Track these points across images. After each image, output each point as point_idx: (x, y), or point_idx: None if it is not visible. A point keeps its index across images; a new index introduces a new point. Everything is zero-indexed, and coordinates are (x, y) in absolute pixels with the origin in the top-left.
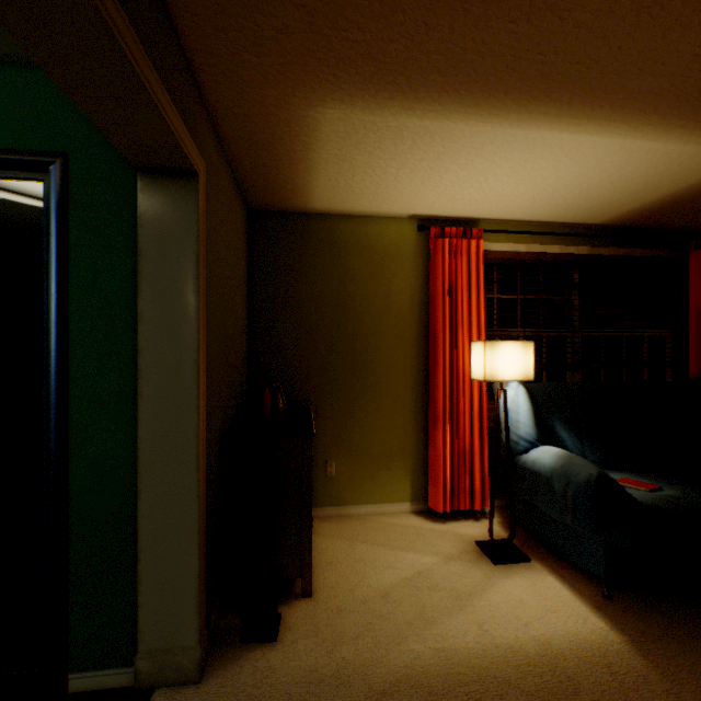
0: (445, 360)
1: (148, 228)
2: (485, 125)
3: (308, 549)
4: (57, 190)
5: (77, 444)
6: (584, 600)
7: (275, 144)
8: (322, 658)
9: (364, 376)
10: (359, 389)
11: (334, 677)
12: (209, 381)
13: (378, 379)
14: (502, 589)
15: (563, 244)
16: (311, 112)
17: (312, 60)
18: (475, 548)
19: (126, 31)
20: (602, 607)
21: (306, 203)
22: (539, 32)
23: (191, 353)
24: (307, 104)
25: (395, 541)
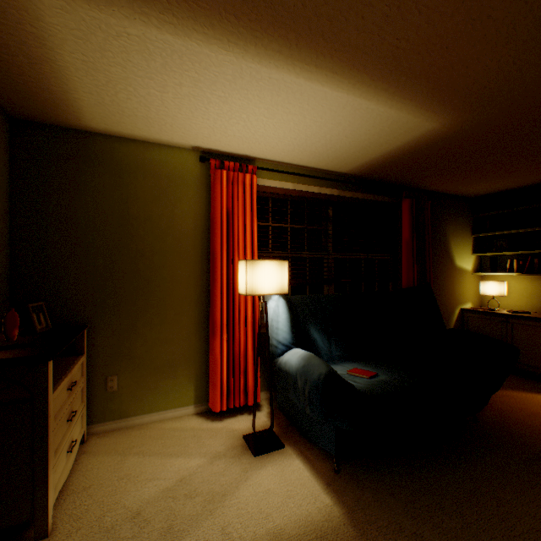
0: (223, 277)
1: None
2: (229, 54)
3: (43, 486)
4: None
5: None
6: (319, 478)
7: None
8: None
9: (148, 292)
10: (143, 305)
11: None
12: None
13: (163, 295)
14: (254, 482)
15: (321, 186)
16: None
17: None
18: (242, 442)
19: None
20: (332, 482)
21: (77, 118)
22: None
23: None
24: None
25: (170, 448)
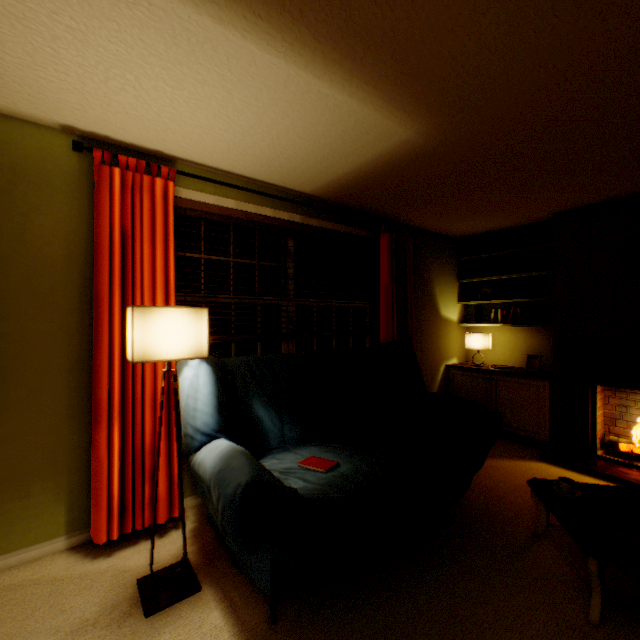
0: (114, 333)
1: None
2: None
3: None
4: None
5: None
6: None
7: None
8: None
9: None
10: None
11: None
12: None
13: (2, 363)
14: None
15: (277, 209)
16: None
17: None
18: (134, 592)
19: None
20: None
21: None
22: None
23: None
24: None
25: None
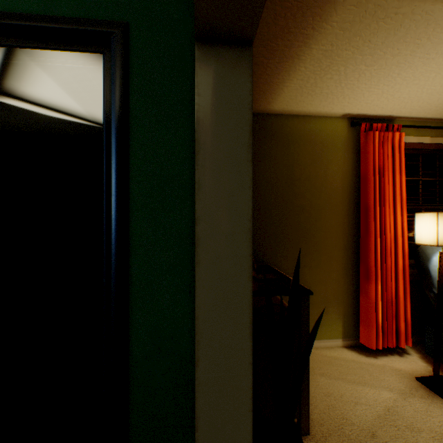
0: (375, 228)
1: (204, 97)
2: None
3: (305, 393)
4: (118, 58)
5: (136, 311)
6: None
7: (279, 38)
8: None
9: (306, 240)
10: (303, 250)
11: None
12: None
13: (317, 243)
14: None
15: None
16: None
17: None
18: (419, 384)
19: None
20: None
21: (268, 103)
22: None
23: (244, 221)
24: None
25: (347, 375)
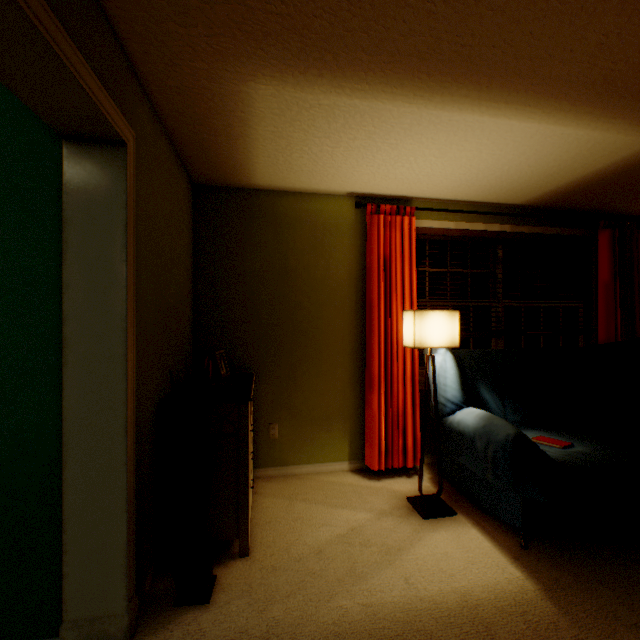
0: (380, 329)
1: (74, 195)
2: (412, 106)
3: (245, 510)
4: None
5: None
6: (503, 551)
7: (212, 118)
8: (253, 619)
9: (305, 343)
10: (301, 356)
11: (263, 638)
12: (143, 349)
13: (318, 346)
14: (429, 543)
15: (488, 222)
16: (244, 87)
17: (239, 33)
18: (407, 503)
19: None
20: (520, 557)
21: (248, 179)
22: (456, 13)
23: (119, 321)
24: (239, 79)
25: (333, 499)
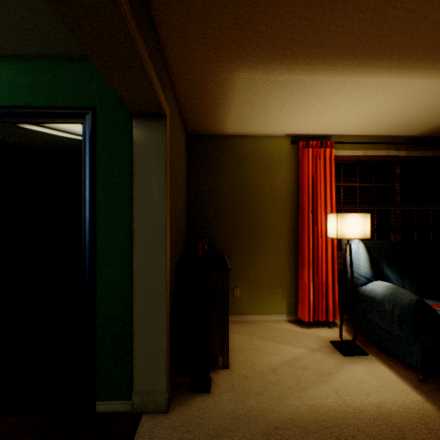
0: (309, 226)
1: (138, 148)
2: (340, 76)
3: (226, 339)
4: (90, 128)
5: (100, 271)
6: (406, 382)
7: (207, 95)
8: (238, 405)
9: (257, 235)
10: (254, 243)
11: (246, 416)
12: (170, 237)
13: (266, 237)
14: (349, 371)
15: (388, 150)
16: (230, 75)
17: (234, 45)
18: (330, 345)
19: (139, 39)
20: (419, 387)
21: (221, 129)
22: (379, 17)
23: (162, 220)
24: (228, 71)
25: (278, 338)
